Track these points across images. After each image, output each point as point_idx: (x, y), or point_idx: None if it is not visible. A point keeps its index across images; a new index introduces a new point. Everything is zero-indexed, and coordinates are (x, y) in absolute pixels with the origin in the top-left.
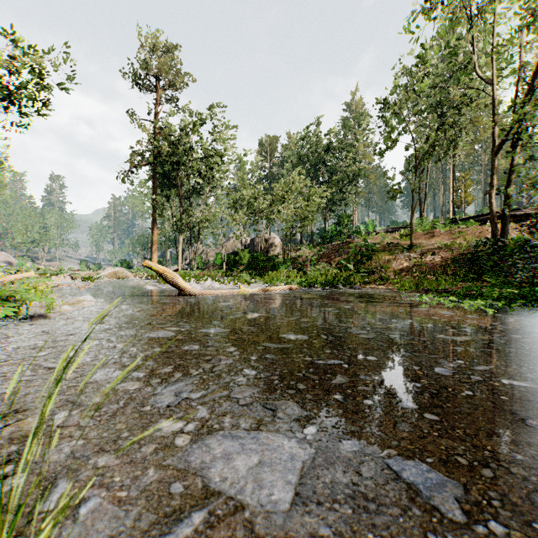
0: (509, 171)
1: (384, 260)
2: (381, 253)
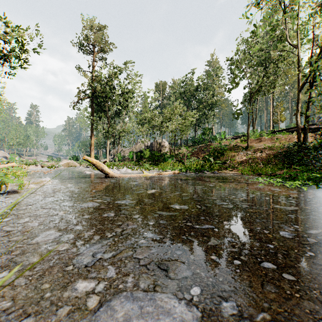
0: (308, 101)
1: (231, 155)
2: (229, 151)
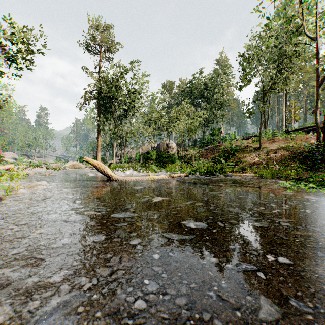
0: None
1: (242, 156)
2: (240, 152)
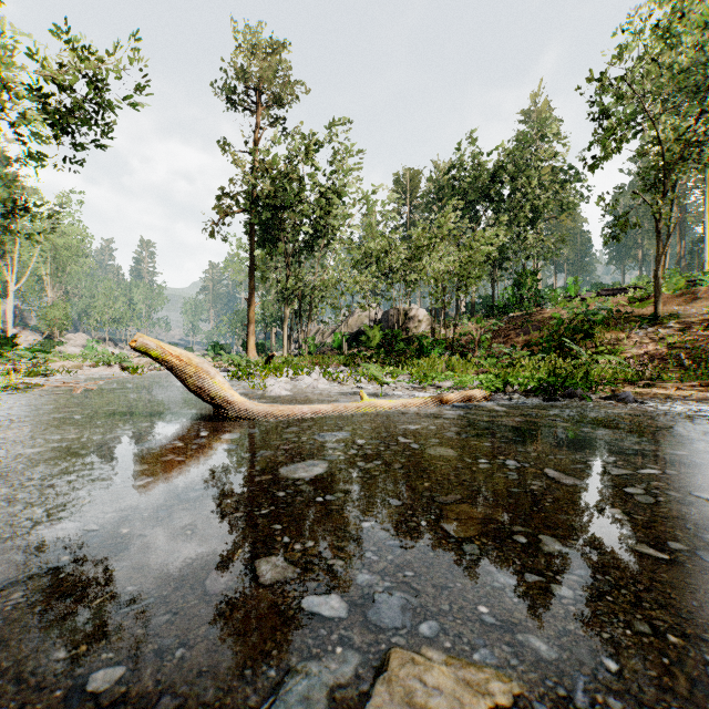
0: None
1: (609, 339)
2: (599, 328)
